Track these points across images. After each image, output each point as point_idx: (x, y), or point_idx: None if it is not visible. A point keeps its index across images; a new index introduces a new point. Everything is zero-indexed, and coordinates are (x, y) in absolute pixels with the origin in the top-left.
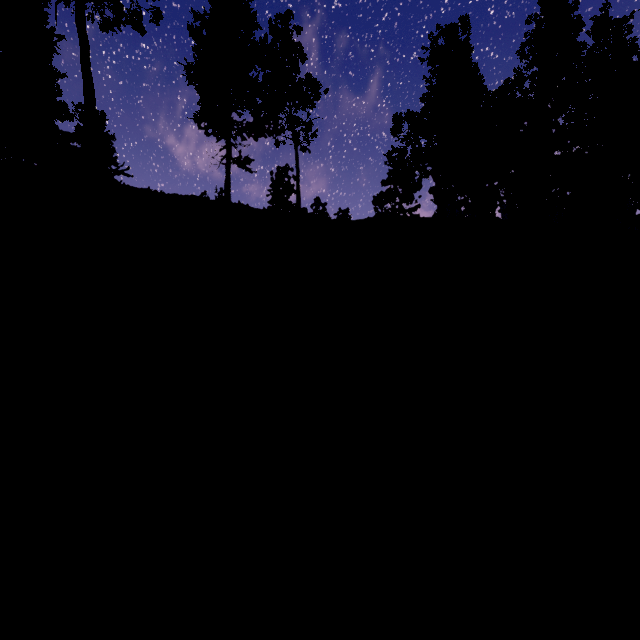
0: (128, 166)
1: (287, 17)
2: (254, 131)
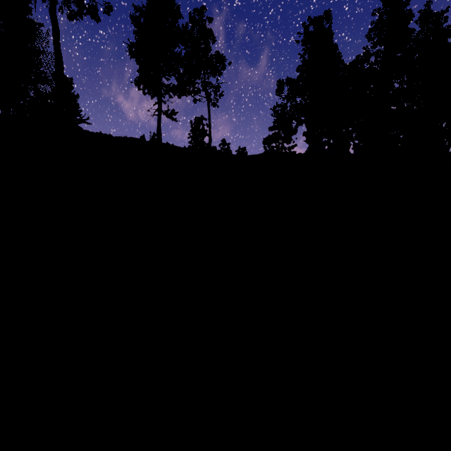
0: (88, 116)
1: (202, 11)
2: (178, 91)
